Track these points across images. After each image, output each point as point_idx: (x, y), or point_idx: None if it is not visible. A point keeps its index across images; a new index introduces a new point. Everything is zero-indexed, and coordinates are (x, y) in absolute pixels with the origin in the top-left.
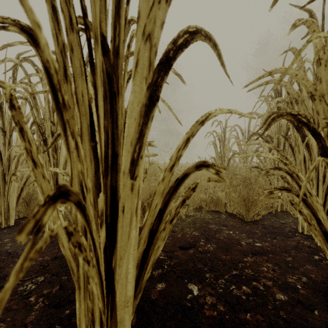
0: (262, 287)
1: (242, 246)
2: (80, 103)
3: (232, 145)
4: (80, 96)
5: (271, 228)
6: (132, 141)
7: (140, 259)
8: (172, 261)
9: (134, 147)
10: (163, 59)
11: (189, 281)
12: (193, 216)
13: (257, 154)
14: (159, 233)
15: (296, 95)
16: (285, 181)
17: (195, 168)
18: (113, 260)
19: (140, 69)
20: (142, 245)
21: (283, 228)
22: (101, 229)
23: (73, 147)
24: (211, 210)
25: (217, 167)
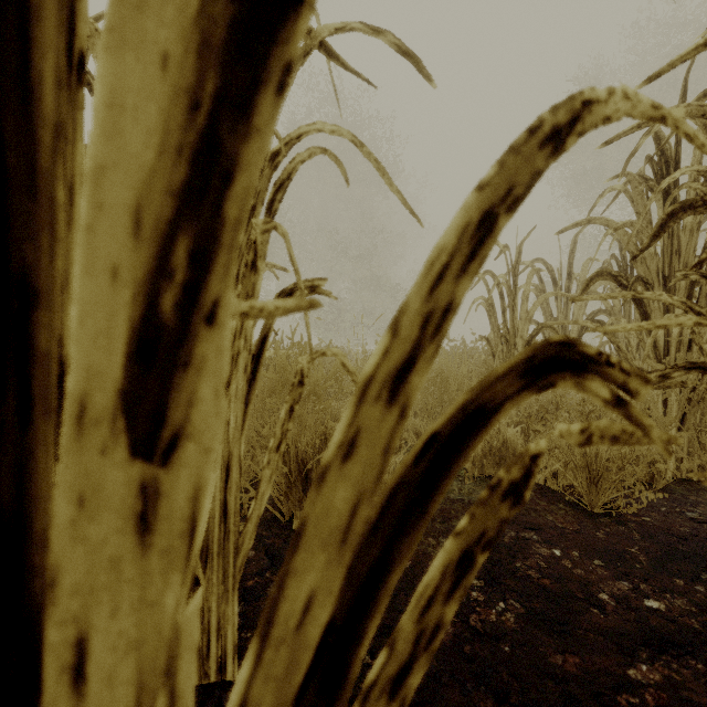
0: None
1: (606, 610)
2: None
3: (536, 306)
4: None
5: (671, 538)
6: (141, 203)
7: None
8: None
9: (153, 244)
10: None
11: None
12: None
13: (696, 319)
14: None
15: None
16: None
17: (523, 380)
18: None
19: None
20: None
21: (705, 538)
22: None
23: None
24: (486, 475)
25: (617, 370)
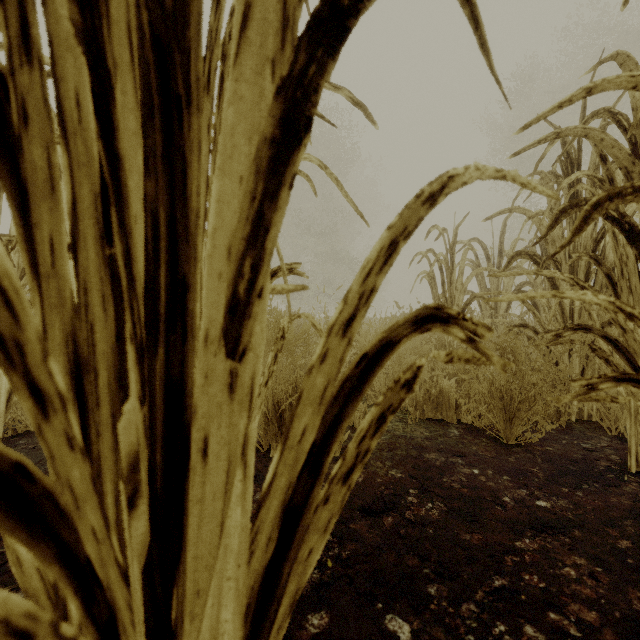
0: (574, 630)
1: (506, 507)
2: (71, 126)
3: (470, 279)
4: (70, 104)
5: (565, 461)
6: (231, 244)
7: (256, 590)
8: (345, 548)
9: (236, 262)
10: (324, 11)
11: (388, 608)
12: (389, 432)
13: (553, 293)
14: (311, 512)
15: (627, 161)
16: (600, 357)
17: (413, 327)
18: (174, 599)
19: (254, 33)
20: (262, 551)
21: (591, 461)
22: (132, 512)
23: (48, 262)
24: (426, 418)
25: (469, 323)
